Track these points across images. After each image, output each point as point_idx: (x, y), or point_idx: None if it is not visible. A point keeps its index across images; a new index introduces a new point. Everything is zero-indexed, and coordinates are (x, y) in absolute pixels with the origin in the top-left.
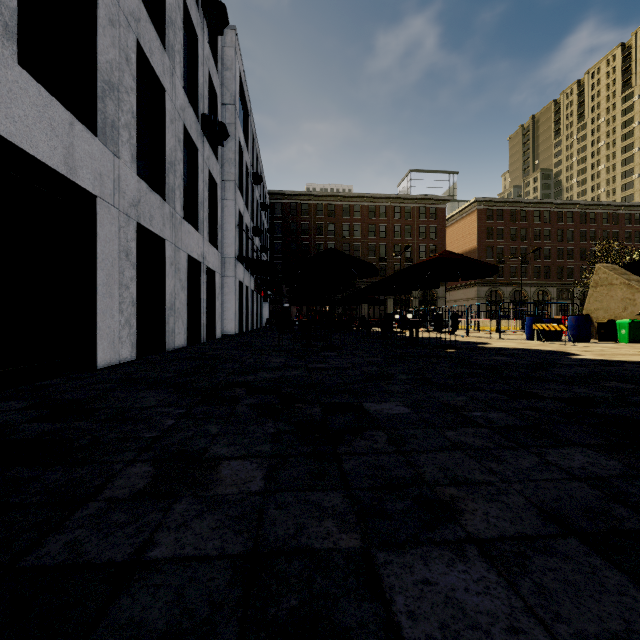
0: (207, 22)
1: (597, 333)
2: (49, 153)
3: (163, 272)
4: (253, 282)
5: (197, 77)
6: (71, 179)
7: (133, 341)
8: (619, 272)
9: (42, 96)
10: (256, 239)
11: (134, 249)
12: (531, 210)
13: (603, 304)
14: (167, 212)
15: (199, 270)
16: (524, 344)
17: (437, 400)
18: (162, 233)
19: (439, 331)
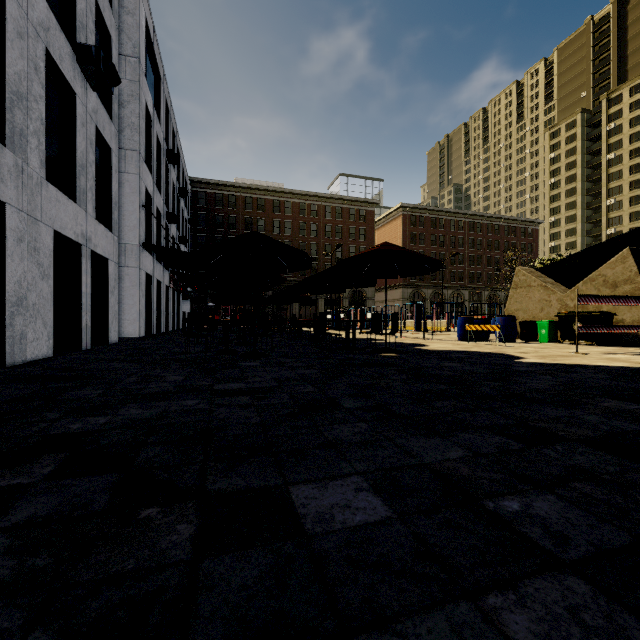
0: None
1: (520, 333)
2: None
3: (1, 250)
4: (168, 276)
5: None
6: None
7: None
8: (536, 275)
9: None
10: (172, 227)
11: None
12: (448, 219)
13: (522, 305)
14: (9, 163)
15: (79, 254)
16: (460, 345)
17: (422, 463)
18: None
19: (378, 333)
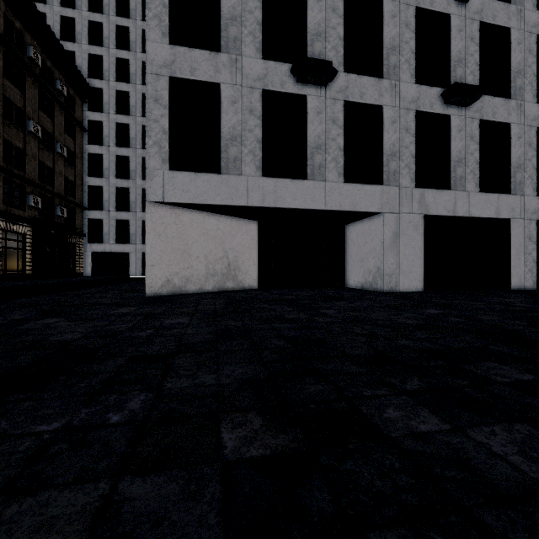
0: None
1: None
2: (489, 213)
3: None
4: None
5: None
6: (498, 218)
7: (534, 280)
8: None
9: (487, 196)
10: None
11: (535, 234)
12: None
13: None
14: None
15: None
16: None
17: None
18: None
19: None
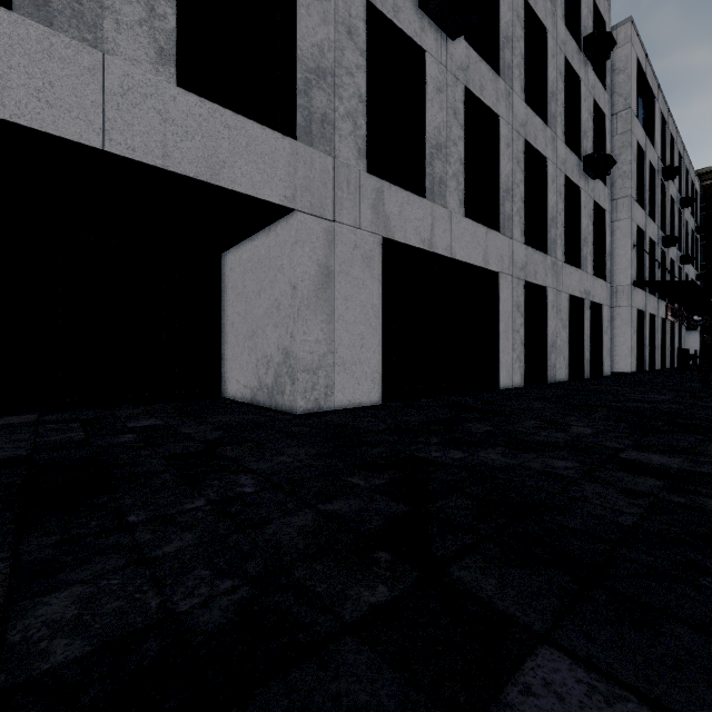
0: (590, 60)
1: None
2: (476, 258)
3: (545, 315)
4: (663, 307)
5: (579, 118)
6: (486, 268)
7: (522, 372)
8: None
9: (473, 227)
10: (669, 250)
11: (522, 302)
12: None
13: None
14: (548, 263)
15: (581, 307)
16: None
17: None
18: (544, 283)
19: None
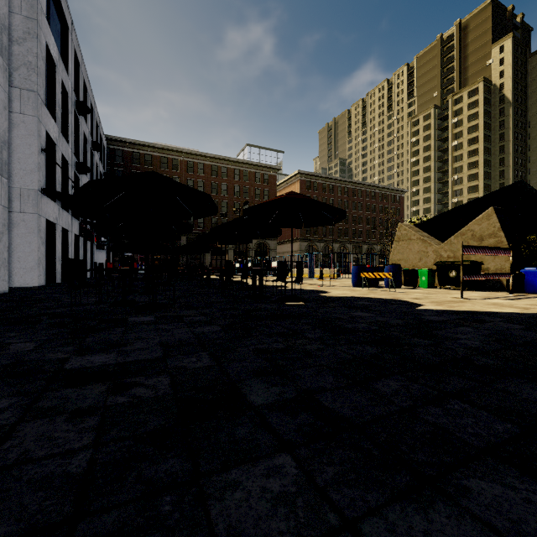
0: None
1: (403, 280)
2: None
3: None
4: (78, 225)
5: None
6: None
7: None
8: (415, 230)
9: None
10: (83, 178)
11: None
12: (336, 185)
13: (404, 255)
14: None
15: None
16: (357, 291)
17: None
18: None
19: (284, 281)
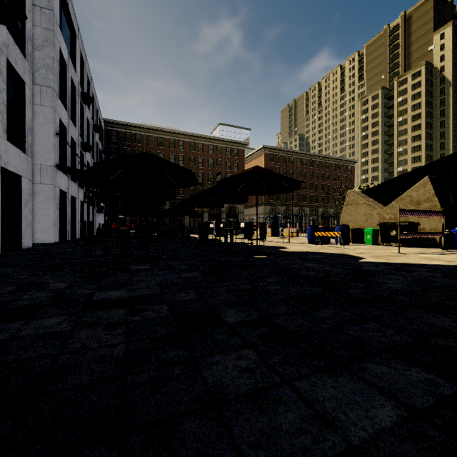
0: None
1: (351, 238)
2: None
3: None
4: (83, 193)
5: None
6: None
7: None
8: (362, 195)
9: None
10: (87, 155)
11: None
12: (295, 157)
13: (352, 217)
14: None
15: None
16: (311, 247)
17: (351, 446)
18: None
19: (250, 238)
